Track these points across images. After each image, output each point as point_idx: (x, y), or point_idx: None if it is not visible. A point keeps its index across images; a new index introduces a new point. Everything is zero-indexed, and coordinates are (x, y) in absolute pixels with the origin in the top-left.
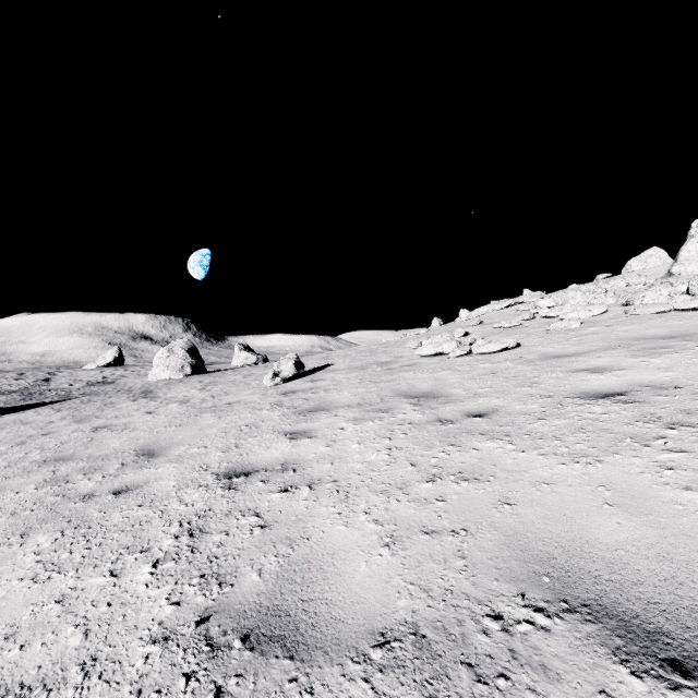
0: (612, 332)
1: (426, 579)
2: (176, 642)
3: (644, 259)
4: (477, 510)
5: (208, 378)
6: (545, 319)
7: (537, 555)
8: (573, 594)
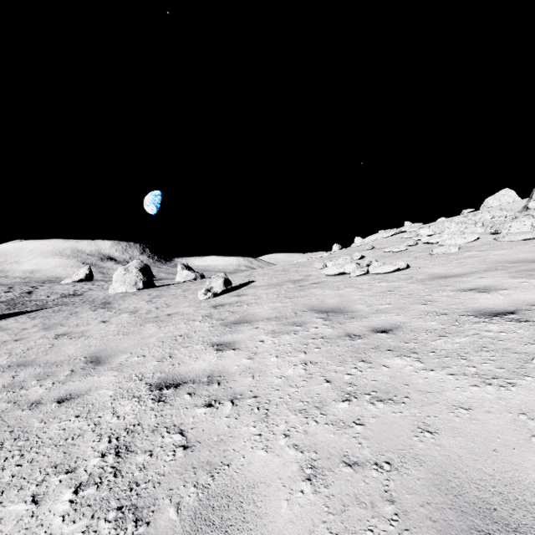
0: (487, 255)
1: (354, 531)
2: None
3: (498, 197)
4: (397, 438)
5: (156, 292)
6: (427, 244)
7: (474, 504)
8: None
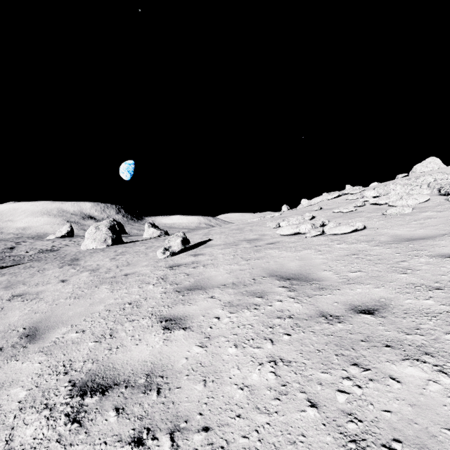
0: (448, 216)
1: None
2: None
3: (425, 164)
4: None
5: (122, 249)
6: (375, 205)
7: None
8: None
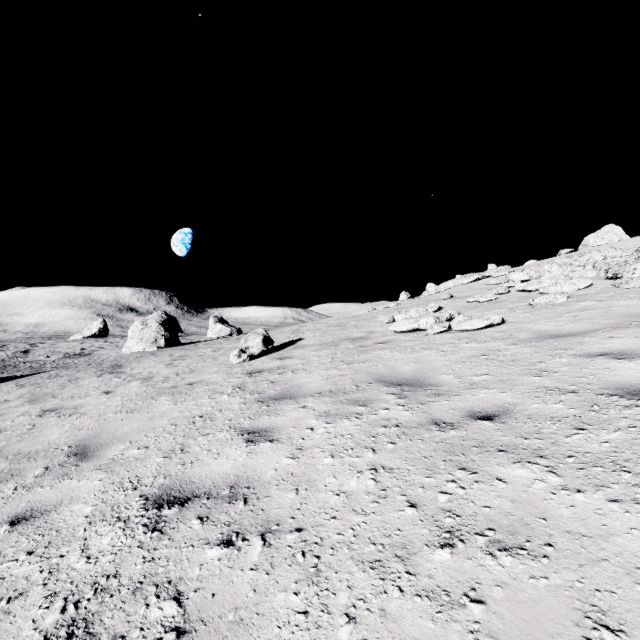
0: (610, 307)
1: None
2: None
3: (600, 235)
4: None
5: (179, 352)
6: (522, 292)
7: None
8: None
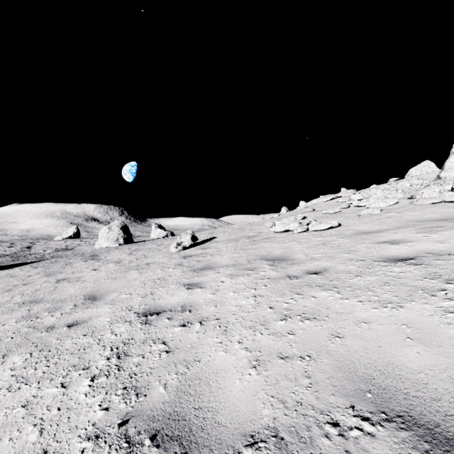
0: (402, 216)
1: (283, 393)
2: (104, 440)
3: (420, 168)
4: (316, 342)
5: (134, 247)
6: (357, 207)
7: (361, 376)
8: (389, 407)
